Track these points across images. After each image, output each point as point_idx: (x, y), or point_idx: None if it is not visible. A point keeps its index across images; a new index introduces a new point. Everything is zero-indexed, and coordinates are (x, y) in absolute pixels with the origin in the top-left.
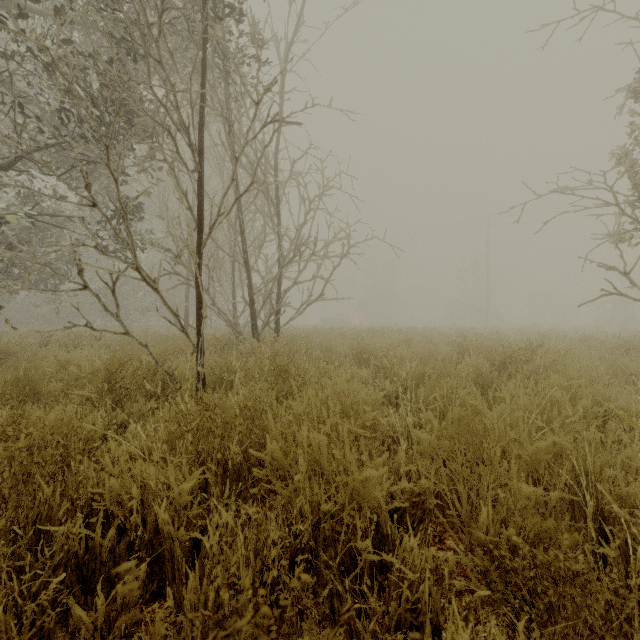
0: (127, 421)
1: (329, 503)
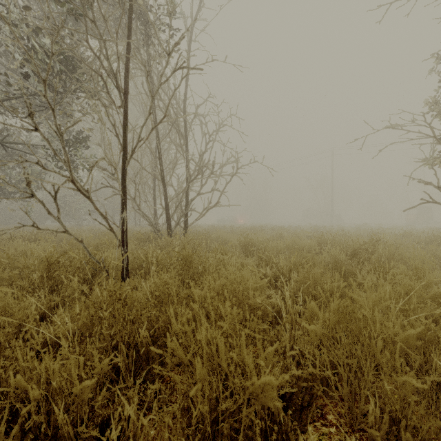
0: (62, 302)
1: (226, 402)
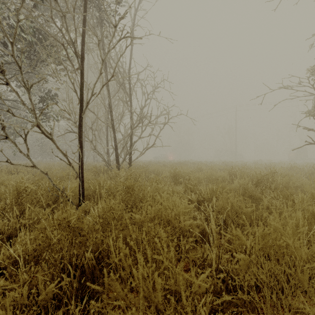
0: (28, 224)
1: None
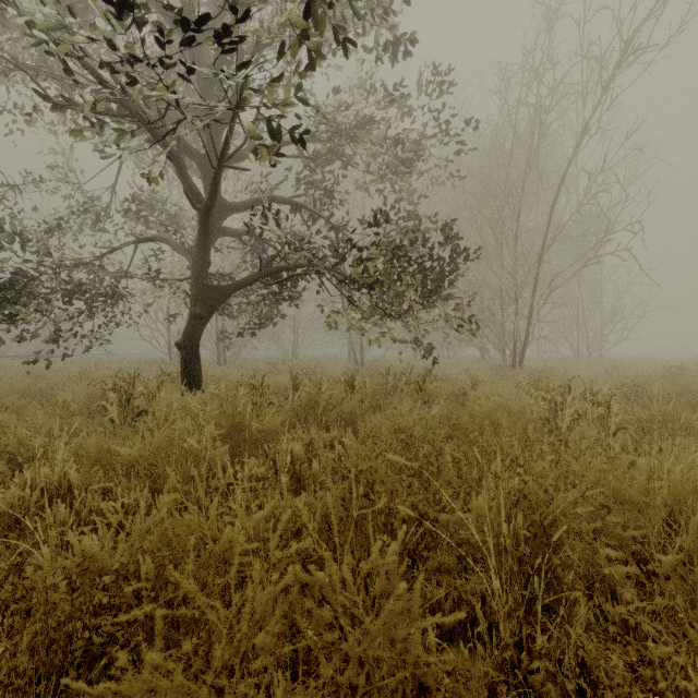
0: None
1: None
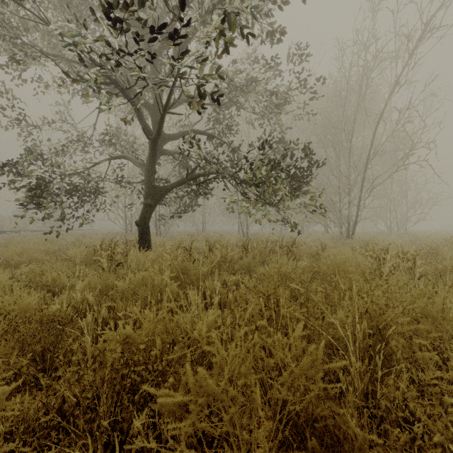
0: None
1: None
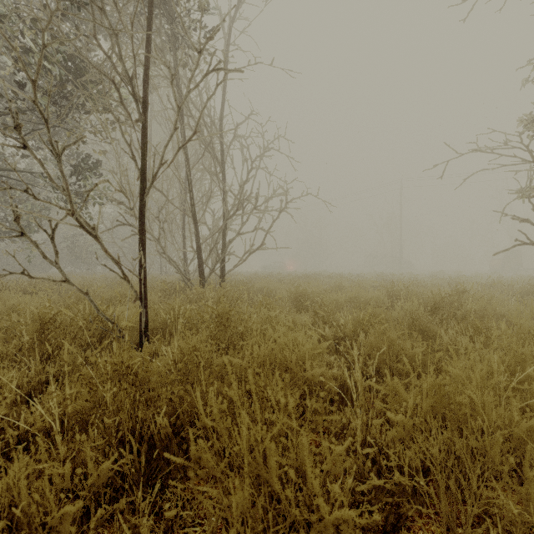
0: (59, 374)
1: None
